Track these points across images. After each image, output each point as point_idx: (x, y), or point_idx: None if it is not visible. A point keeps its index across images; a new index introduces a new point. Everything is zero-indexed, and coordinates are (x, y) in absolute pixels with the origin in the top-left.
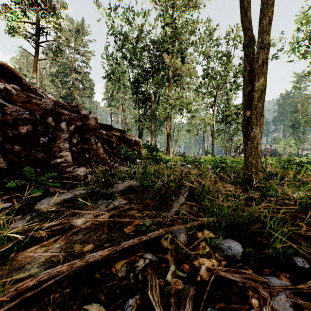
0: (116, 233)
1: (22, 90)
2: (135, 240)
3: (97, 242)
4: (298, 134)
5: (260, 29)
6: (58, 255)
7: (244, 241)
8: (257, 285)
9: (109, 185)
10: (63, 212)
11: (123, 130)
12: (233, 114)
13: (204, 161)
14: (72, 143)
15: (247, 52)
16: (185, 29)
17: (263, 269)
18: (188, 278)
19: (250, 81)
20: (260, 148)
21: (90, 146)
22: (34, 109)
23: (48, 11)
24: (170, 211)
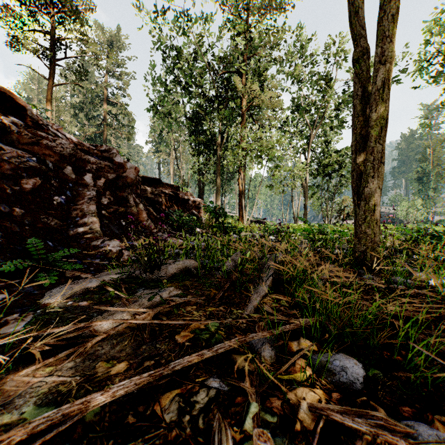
0: (163, 343)
1: (27, 126)
2: (192, 357)
3: (133, 358)
4: (427, 192)
5: (379, 34)
6: (69, 381)
7: (364, 356)
8: (398, 440)
9: (154, 266)
10: (84, 309)
11: (176, 186)
12: (335, 164)
13: (294, 231)
14: (101, 204)
15: (359, 70)
16: (265, 41)
17: (401, 407)
18: (281, 424)
19: (363, 112)
20: (379, 212)
21: (128, 208)
22: (45, 154)
23: (68, 14)
24: (247, 307)
